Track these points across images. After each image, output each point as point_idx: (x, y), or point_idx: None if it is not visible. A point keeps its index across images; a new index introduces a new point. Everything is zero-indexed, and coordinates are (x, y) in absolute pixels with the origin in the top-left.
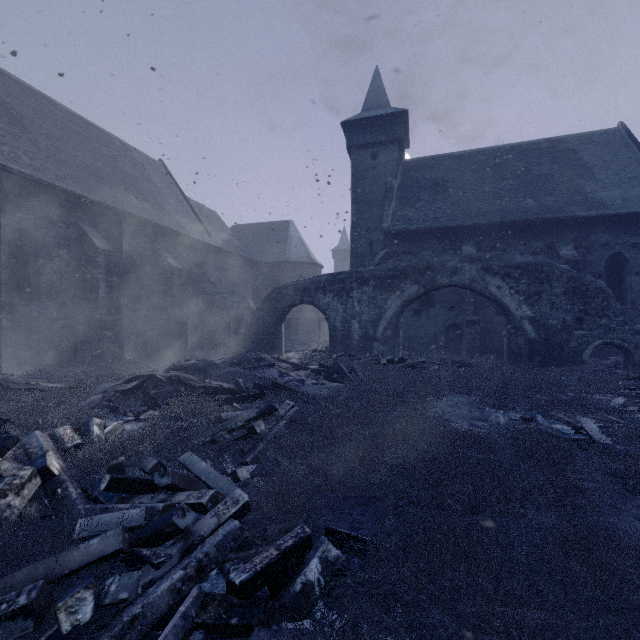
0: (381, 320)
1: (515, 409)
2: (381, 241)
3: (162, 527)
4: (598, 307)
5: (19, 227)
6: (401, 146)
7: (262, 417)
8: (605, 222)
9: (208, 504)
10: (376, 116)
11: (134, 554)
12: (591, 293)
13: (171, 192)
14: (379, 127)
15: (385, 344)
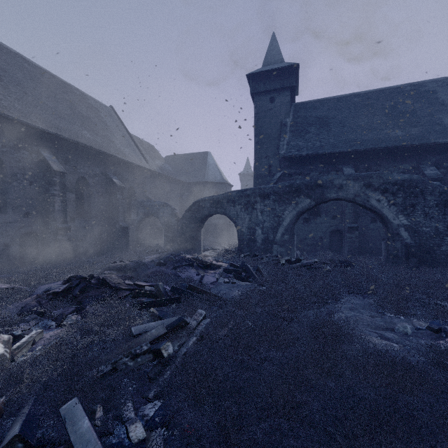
0: (279, 227)
1: (416, 316)
2: (277, 165)
3: None
4: None
5: None
6: (293, 92)
7: (173, 331)
8: None
9: None
10: (273, 69)
11: None
12: None
13: (118, 129)
14: (276, 77)
15: (283, 246)
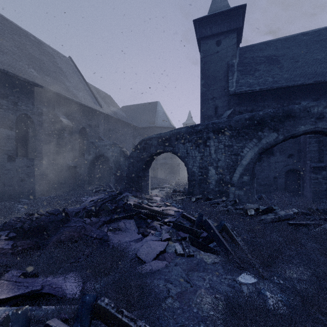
0: (237, 166)
1: None
2: (224, 106)
3: None
4: None
5: None
6: (238, 35)
7: None
8: None
9: None
10: (220, 12)
11: None
12: None
13: (73, 76)
14: (222, 21)
15: (241, 189)
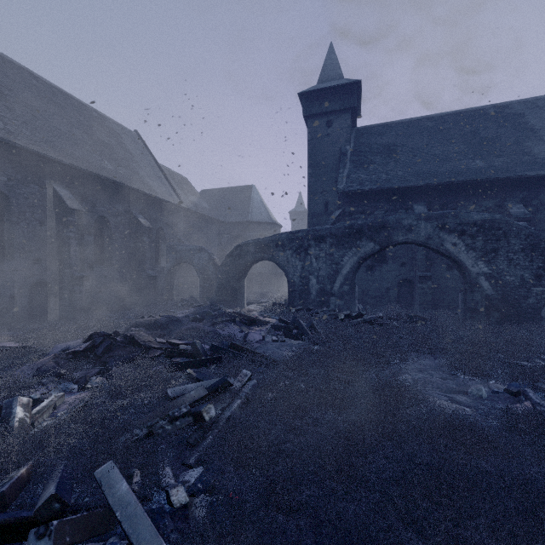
0: (338, 276)
1: (494, 378)
2: (335, 202)
3: None
4: None
5: None
6: (354, 114)
7: (214, 393)
8: None
9: None
10: (331, 87)
11: None
12: None
13: (144, 159)
14: (334, 97)
15: (342, 299)
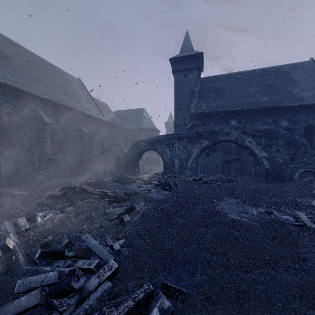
0: (189, 158)
1: (261, 206)
2: (189, 118)
3: (65, 288)
4: (302, 152)
5: (6, 111)
6: (199, 70)
7: (128, 212)
8: (304, 108)
9: (94, 269)
10: (187, 55)
11: (48, 303)
12: (298, 145)
13: (84, 94)
14: (188, 61)
15: (191, 171)
